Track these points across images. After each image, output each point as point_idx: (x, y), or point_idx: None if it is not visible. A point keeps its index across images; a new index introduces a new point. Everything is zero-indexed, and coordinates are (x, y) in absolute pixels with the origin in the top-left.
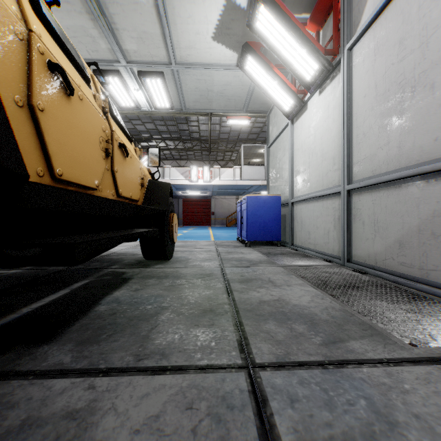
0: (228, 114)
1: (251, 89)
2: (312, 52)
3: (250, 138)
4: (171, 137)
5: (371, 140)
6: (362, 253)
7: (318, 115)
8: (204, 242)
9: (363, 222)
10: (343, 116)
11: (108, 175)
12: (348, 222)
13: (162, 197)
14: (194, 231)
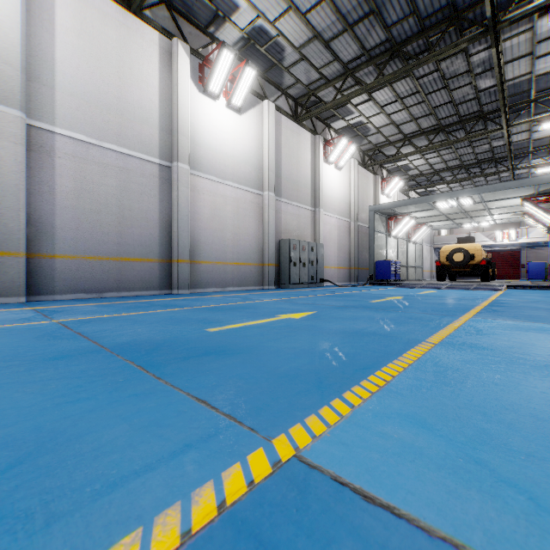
0: None
1: None
2: (542, 227)
3: None
4: None
5: None
6: None
7: None
8: None
9: None
10: None
11: None
12: None
13: (493, 266)
14: None
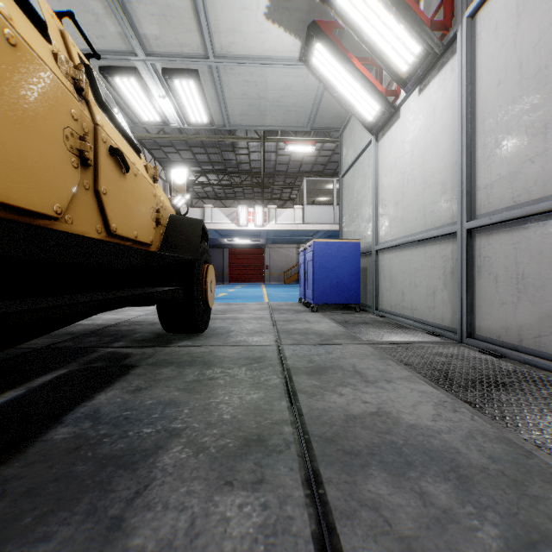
0: (287, 138)
1: (318, 95)
2: (412, 26)
3: (315, 171)
4: (214, 169)
5: (511, 149)
6: (493, 324)
7: (418, 123)
8: (255, 305)
9: (495, 278)
10: (460, 118)
11: (87, 197)
12: (469, 277)
13: (189, 240)
14: (243, 290)
